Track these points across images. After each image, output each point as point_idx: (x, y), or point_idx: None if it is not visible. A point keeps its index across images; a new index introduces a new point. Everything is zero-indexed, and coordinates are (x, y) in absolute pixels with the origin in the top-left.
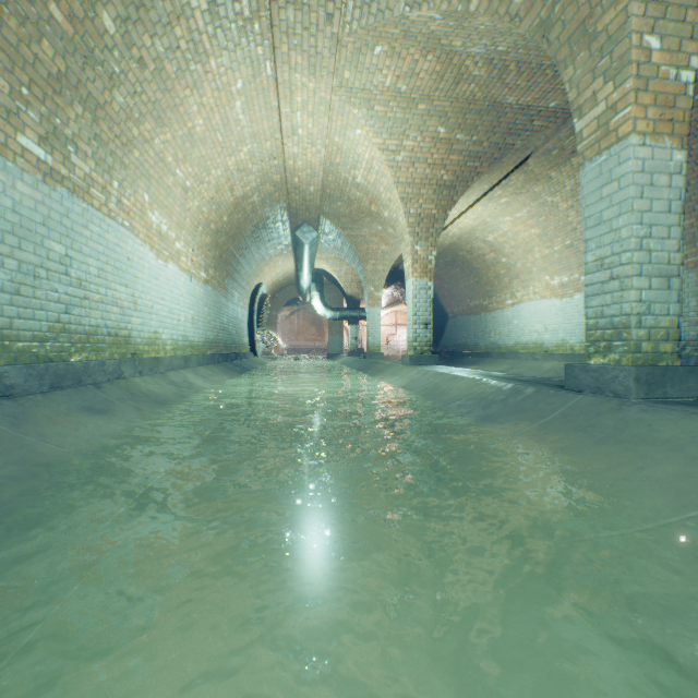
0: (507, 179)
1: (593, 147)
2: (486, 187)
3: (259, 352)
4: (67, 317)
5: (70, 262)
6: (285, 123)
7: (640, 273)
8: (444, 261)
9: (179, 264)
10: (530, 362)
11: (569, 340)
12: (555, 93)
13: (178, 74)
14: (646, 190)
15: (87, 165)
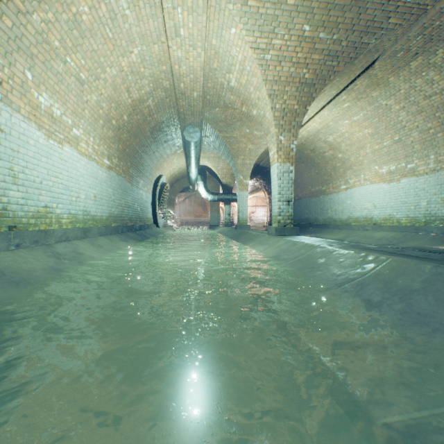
0: (353, 83)
1: None
2: (334, 92)
3: (160, 224)
4: None
5: None
6: (168, 22)
7: None
8: None
9: (77, 148)
10: (362, 232)
11: (396, 215)
12: None
13: None
14: None
15: None
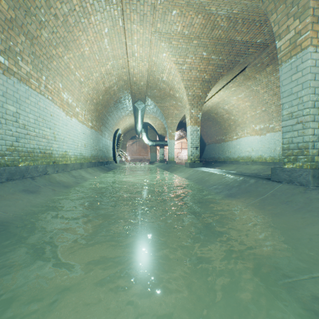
0: (235, 78)
1: (287, 55)
2: (225, 82)
3: (117, 161)
4: (17, 144)
5: (18, 115)
6: (128, 50)
7: (314, 119)
8: (204, 118)
9: (78, 118)
10: (245, 166)
11: (264, 155)
12: (260, 35)
13: (75, 23)
14: (317, 76)
15: (28, 67)
